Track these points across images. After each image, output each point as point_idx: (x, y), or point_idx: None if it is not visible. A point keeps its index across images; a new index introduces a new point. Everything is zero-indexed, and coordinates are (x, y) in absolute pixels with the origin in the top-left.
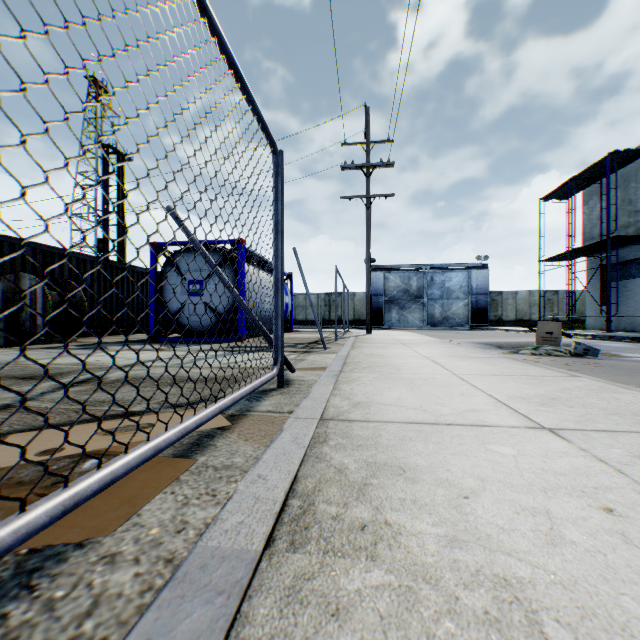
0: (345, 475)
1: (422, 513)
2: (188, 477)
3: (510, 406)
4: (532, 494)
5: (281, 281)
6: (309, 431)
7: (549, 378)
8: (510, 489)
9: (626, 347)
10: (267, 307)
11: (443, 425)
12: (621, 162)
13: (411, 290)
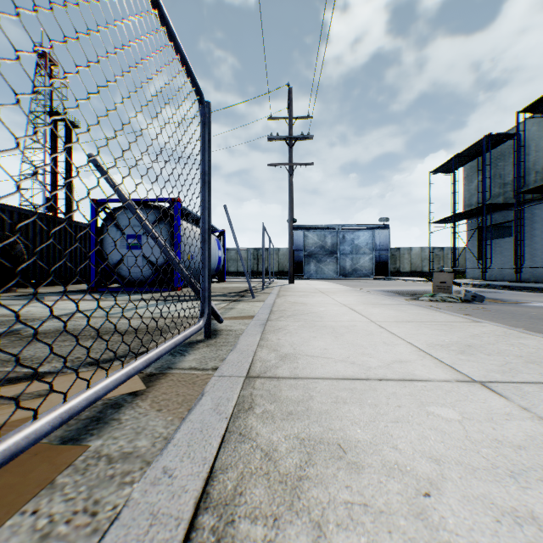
0: (274, 462)
1: (379, 531)
2: (68, 478)
3: (433, 355)
4: (502, 483)
5: (208, 232)
6: (233, 394)
7: (456, 324)
8: (474, 476)
9: (502, 294)
10: None
11: (375, 381)
12: (494, 143)
13: (326, 246)
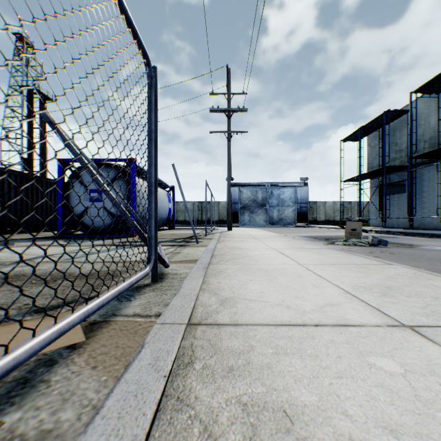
0: (214, 440)
1: None
2: None
3: (359, 298)
4: None
5: (155, 186)
6: (174, 345)
7: (372, 266)
8: None
9: (400, 239)
10: None
11: (311, 326)
12: (391, 118)
13: (258, 200)
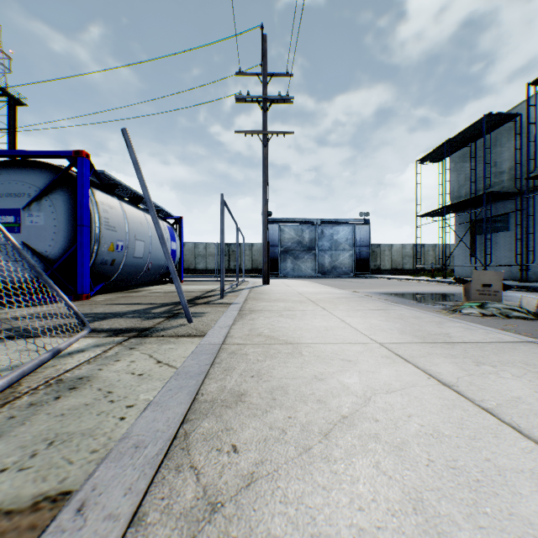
0: None
1: None
2: None
3: None
4: None
5: None
6: None
7: None
8: None
9: None
10: (140, 253)
11: None
12: (491, 126)
13: (304, 242)
